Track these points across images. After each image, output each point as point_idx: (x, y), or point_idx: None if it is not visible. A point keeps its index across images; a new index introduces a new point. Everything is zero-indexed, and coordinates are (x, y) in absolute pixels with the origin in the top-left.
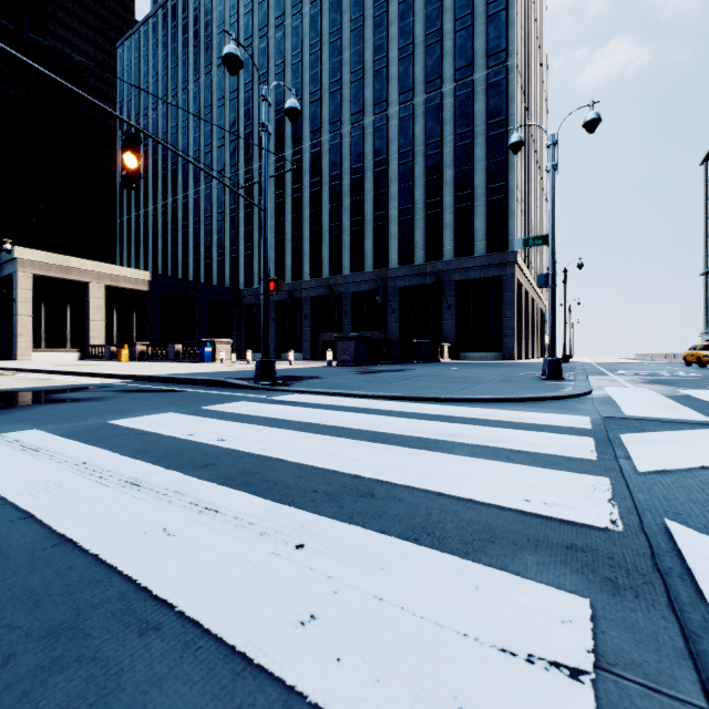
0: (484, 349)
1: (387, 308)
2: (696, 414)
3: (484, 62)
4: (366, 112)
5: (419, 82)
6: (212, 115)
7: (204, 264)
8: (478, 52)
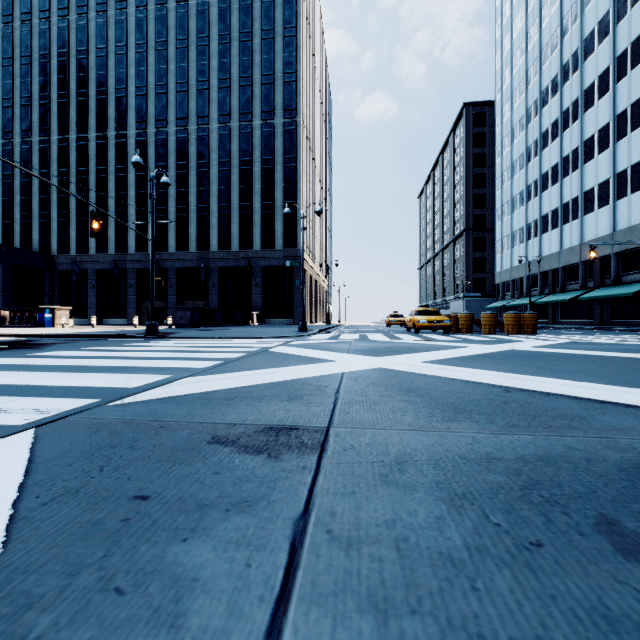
0: (282, 316)
1: (208, 282)
2: (326, 338)
3: (282, 113)
4: (190, 120)
5: (235, 111)
6: (13, 69)
7: (2, 223)
8: (277, 104)
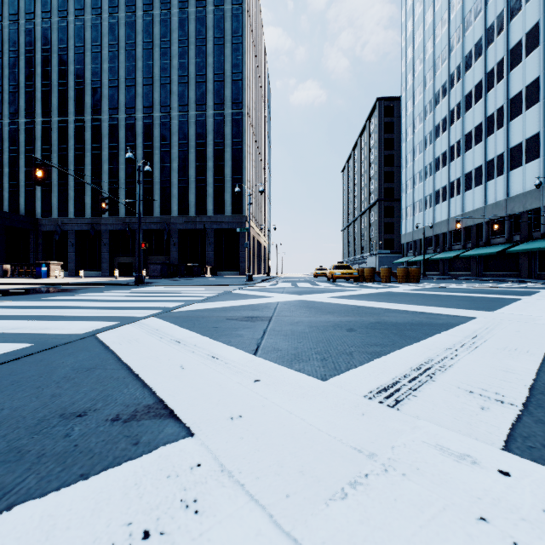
0: (231, 269)
1: (170, 242)
2: (267, 286)
3: (230, 105)
4: (155, 108)
5: (192, 102)
6: (2, 61)
7: None
8: (227, 98)
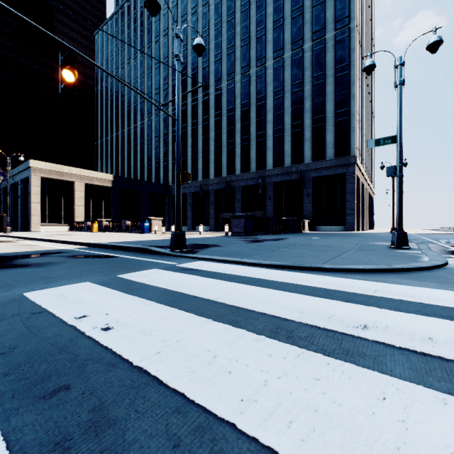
0: (333, 224)
1: (265, 196)
2: None
3: (333, 26)
4: (251, 66)
5: (287, 43)
6: (151, 74)
7: (147, 169)
8: (328, 19)
